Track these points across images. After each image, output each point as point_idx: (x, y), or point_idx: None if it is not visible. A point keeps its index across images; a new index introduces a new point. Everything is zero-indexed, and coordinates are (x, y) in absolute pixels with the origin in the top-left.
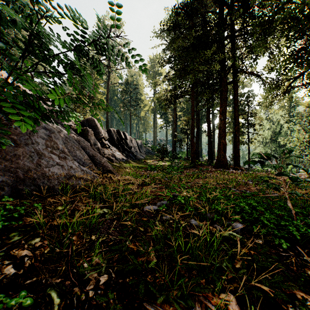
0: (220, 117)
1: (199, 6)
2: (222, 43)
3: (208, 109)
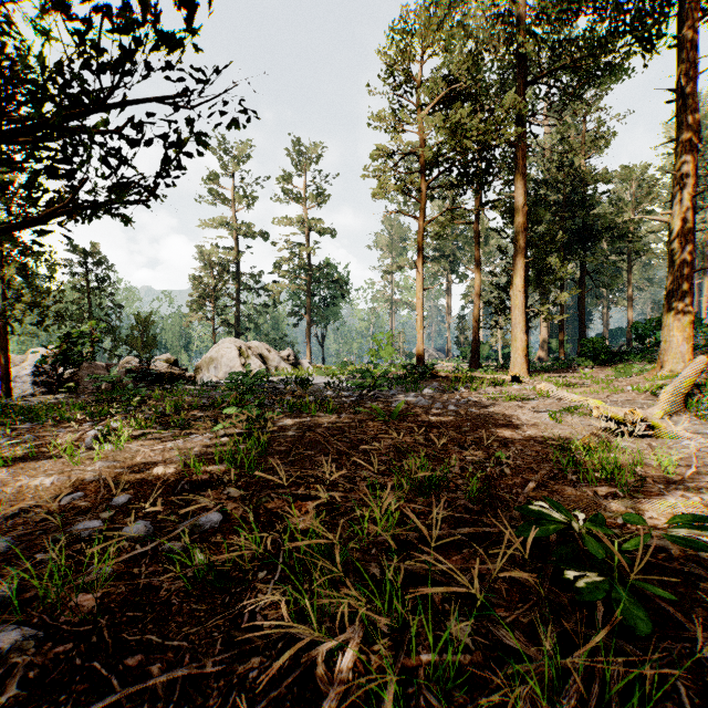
0: None
1: None
2: None
3: None
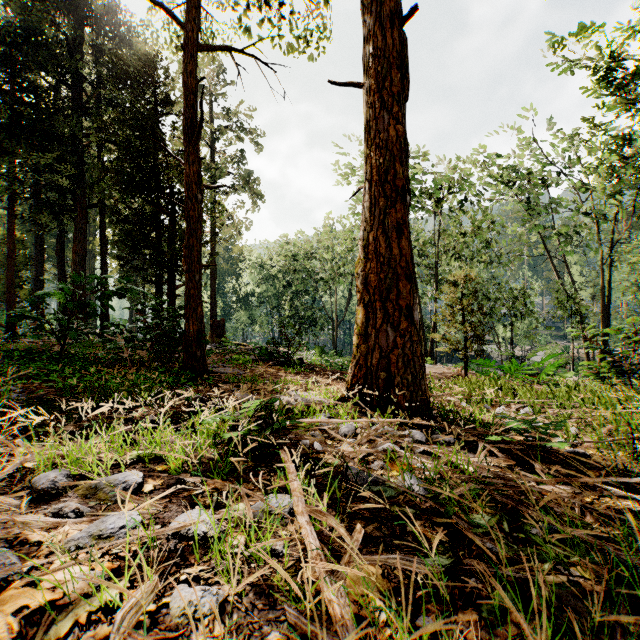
0: (75, 258)
1: (27, 62)
2: (77, 140)
3: (59, 236)
